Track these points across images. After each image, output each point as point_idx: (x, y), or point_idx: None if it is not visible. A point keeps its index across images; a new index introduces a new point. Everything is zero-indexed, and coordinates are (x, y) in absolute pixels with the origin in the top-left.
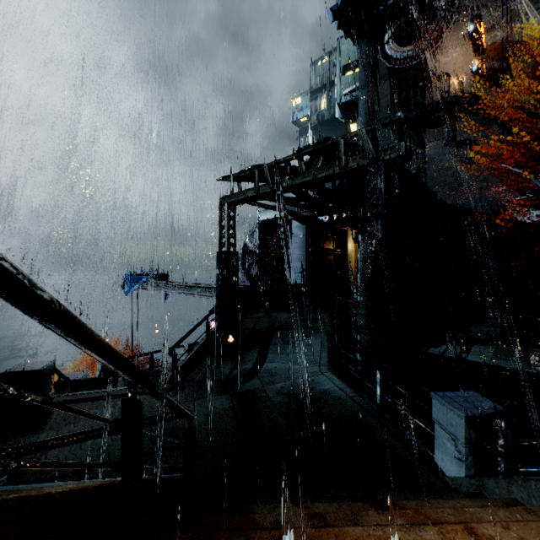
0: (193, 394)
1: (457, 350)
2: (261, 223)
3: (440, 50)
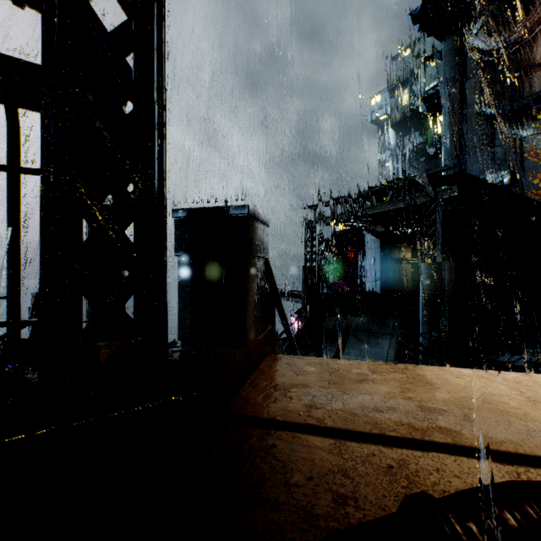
0: None
1: (531, 360)
2: (339, 233)
3: None
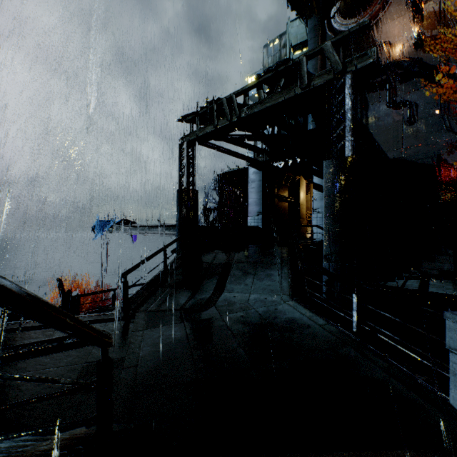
0: (143, 323)
1: (416, 284)
2: (221, 176)
3: (381, 21)
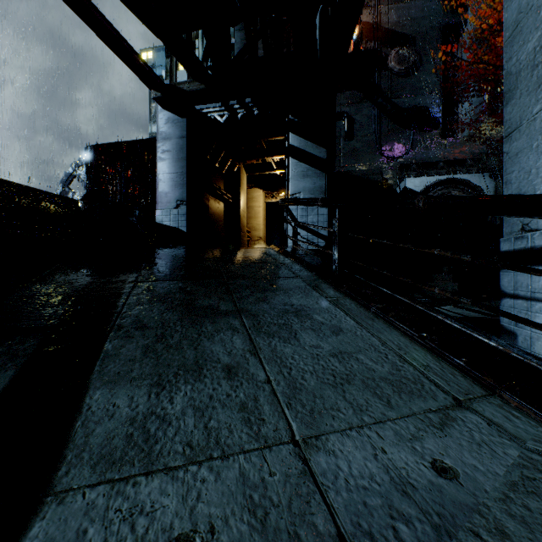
0: None
1: (464, 310)
2: (92, 150)
3: None
